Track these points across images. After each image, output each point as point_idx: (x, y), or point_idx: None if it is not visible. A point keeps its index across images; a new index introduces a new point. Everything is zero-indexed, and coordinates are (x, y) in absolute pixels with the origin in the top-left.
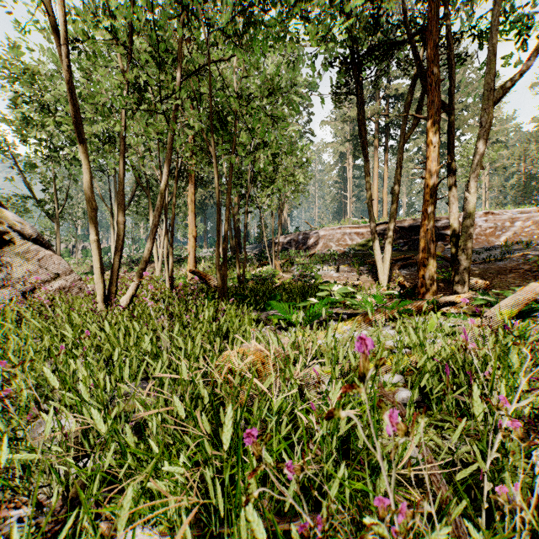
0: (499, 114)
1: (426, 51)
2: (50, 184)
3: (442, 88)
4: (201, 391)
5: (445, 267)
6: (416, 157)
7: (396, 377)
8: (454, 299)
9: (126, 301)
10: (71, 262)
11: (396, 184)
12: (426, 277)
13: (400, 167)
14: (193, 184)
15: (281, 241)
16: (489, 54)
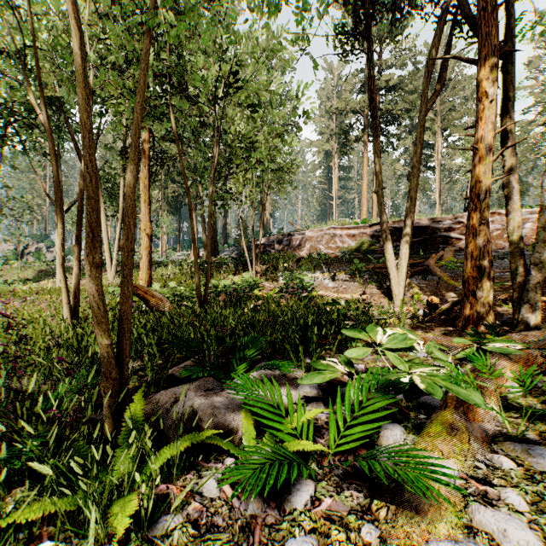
0: None
1: None
2: None
3: (430, 87)
4: None
5: None
6: (403, 157)
7: None
8: None
9: None
10: (15, 266)
11: (415, 167)
12: (478, 294)
13: (421, 144)
14: (146, 165)
15: (263, 243)
16: None
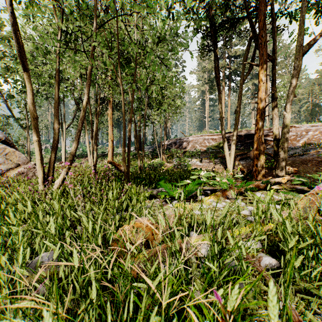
0: None
1: (258, 22)
2: (24, 108)
3: None
4: (92, 278)
5: (267, 159)
6: (247, 93)
7: (255, 243)
8: (280, 180)
9: (59, 182)
10: None
11: (238, 108)
12: (258, 166)
13: (240, 97)
14: (111, 108)
15: (166, 143)
16: (299, 23)
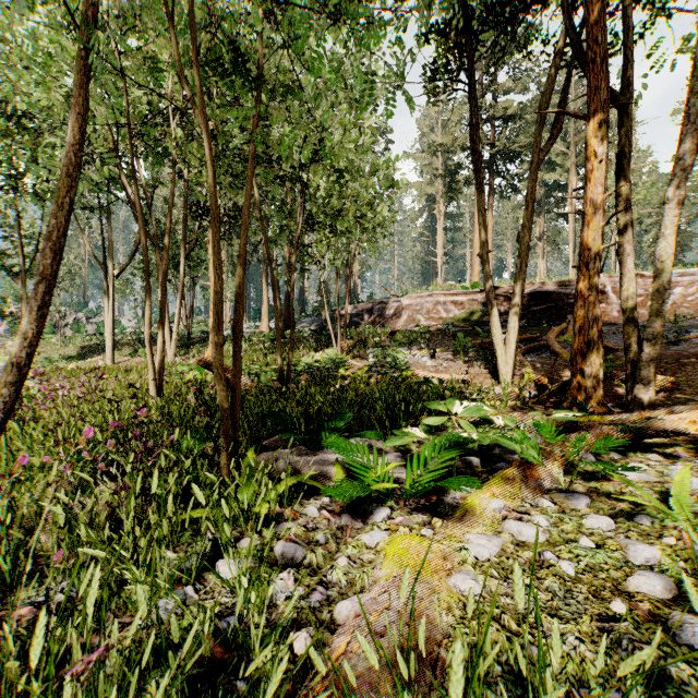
0: (633, 149)
1: (587, 6)
2: (15, 229)
3: None
4: None
5: None
6: None
7: None
8: (677, 425)
9: None
10: (52, 341)
11: (525, 228)
12: (586, 373)
13: (532, 201)
14: None
15: (350, 312)
16: None
